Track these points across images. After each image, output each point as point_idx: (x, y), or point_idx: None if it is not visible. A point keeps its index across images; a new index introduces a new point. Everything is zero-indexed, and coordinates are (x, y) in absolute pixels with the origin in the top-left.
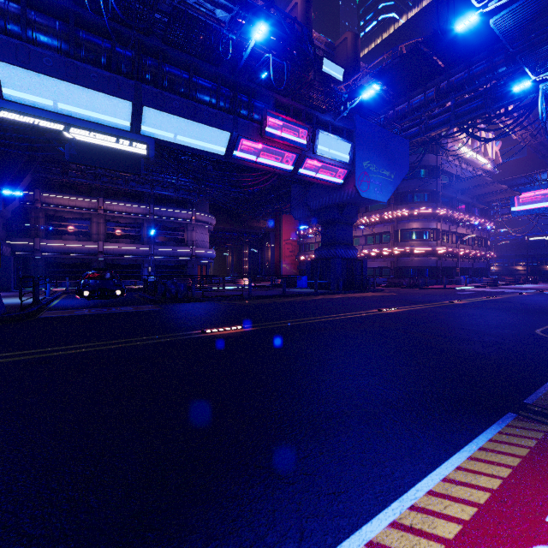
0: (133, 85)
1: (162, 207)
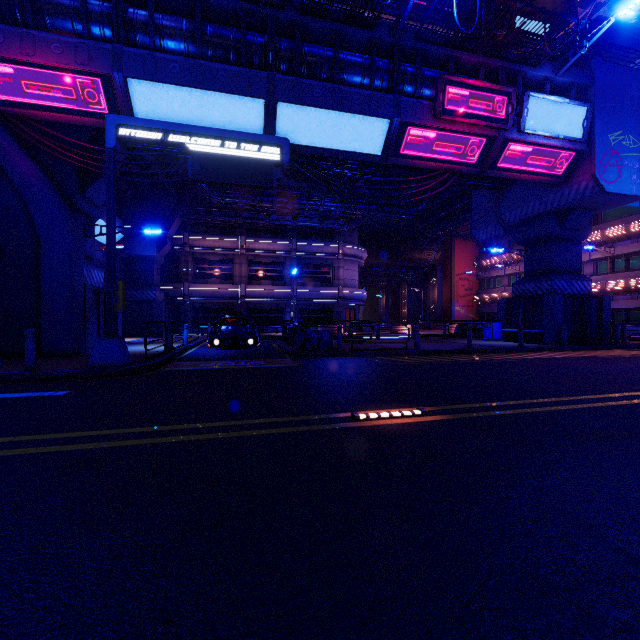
0: (265, 77)
1: (305, 241)
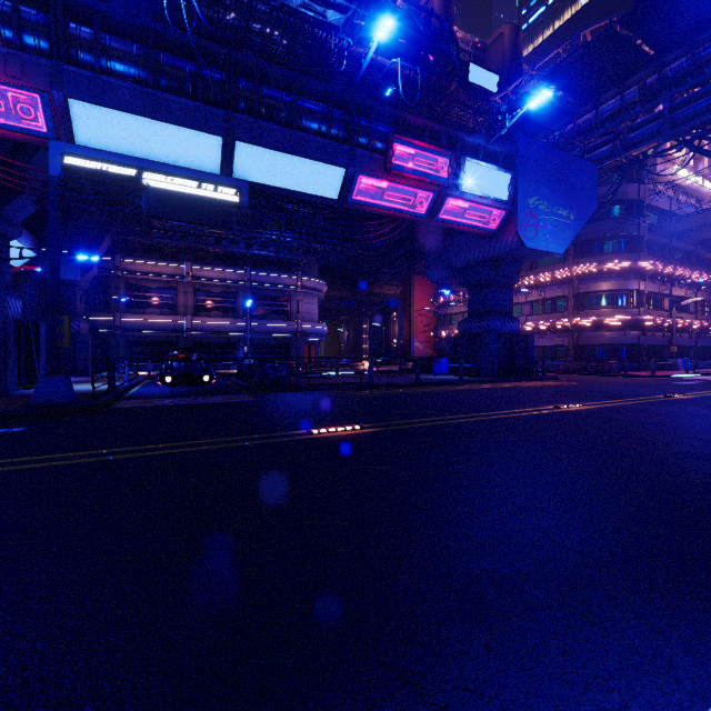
0: (223, 115)
1: (260, 271)
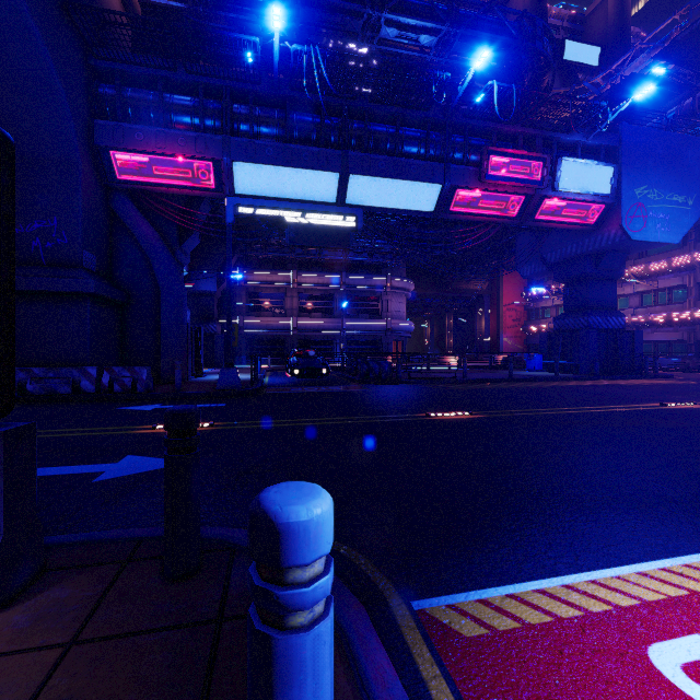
0: (340, 155)
1: (354, 275)
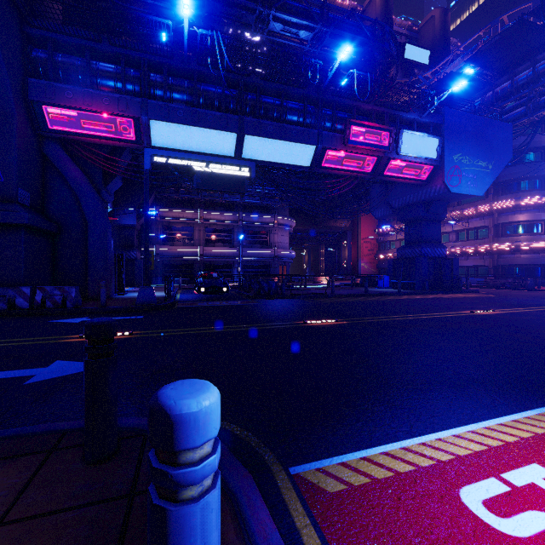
0: (237, 119)
1: (249, 214)
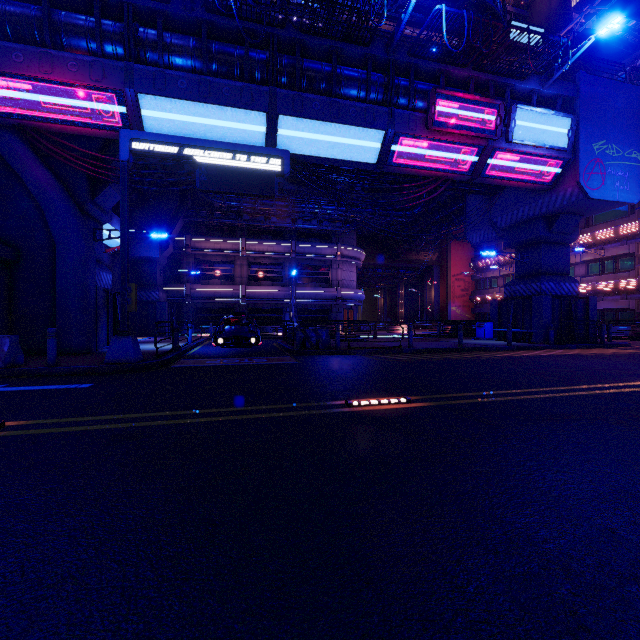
0: (267, 92)
1: (304, 243)
